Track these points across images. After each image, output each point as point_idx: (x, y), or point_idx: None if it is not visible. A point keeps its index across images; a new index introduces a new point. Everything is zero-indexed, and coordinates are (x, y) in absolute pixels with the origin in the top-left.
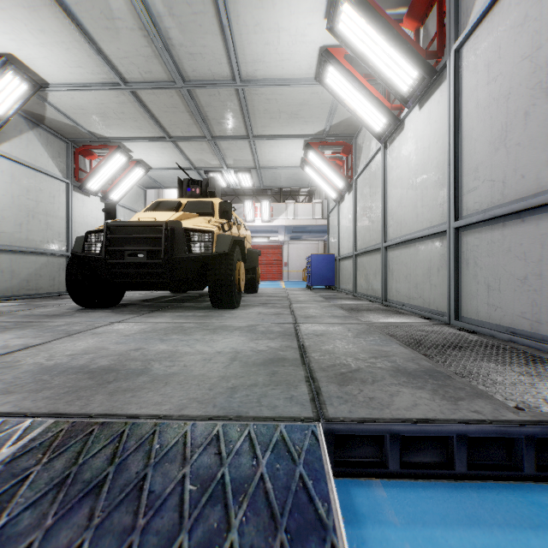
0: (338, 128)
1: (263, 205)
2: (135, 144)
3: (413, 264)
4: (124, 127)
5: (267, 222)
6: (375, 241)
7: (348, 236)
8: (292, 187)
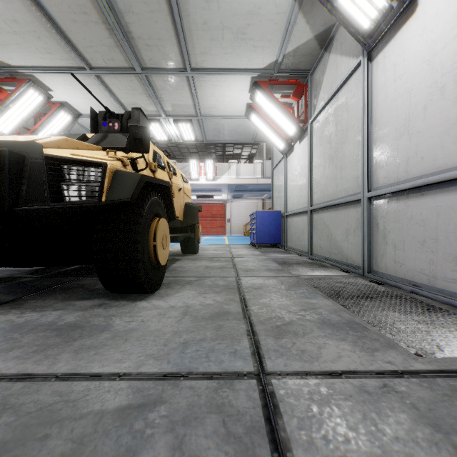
0: (292, 60)
1: (207, 163)
2: (51, 78)
3: (447, 222)
4: (27, 48)
5: (211, 180)
6: (346, 191)
7: (300, 190)
8: (235, 141)
